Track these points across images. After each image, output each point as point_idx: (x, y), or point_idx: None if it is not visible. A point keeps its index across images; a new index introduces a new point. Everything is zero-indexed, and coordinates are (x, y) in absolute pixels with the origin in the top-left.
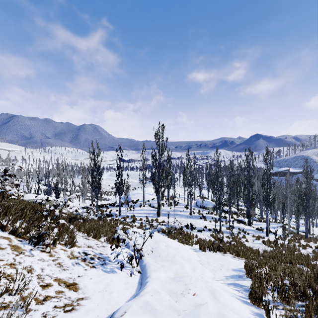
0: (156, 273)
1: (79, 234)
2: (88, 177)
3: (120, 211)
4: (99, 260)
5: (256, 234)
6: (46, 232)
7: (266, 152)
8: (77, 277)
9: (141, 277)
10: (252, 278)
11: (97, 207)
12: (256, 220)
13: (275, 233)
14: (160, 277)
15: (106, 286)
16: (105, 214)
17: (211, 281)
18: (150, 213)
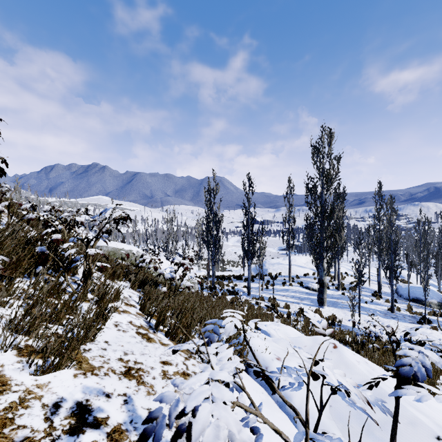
0: None
1: (134, 319)
2: (202, 232)
3: (249, 287)
4: None
5: None
6: None
7: None
8: None
9: None
10: None
11: (213, 278)
12: None
13: None
14: None
15: None
16: (226, 290)
17: None
18: (303, 298)
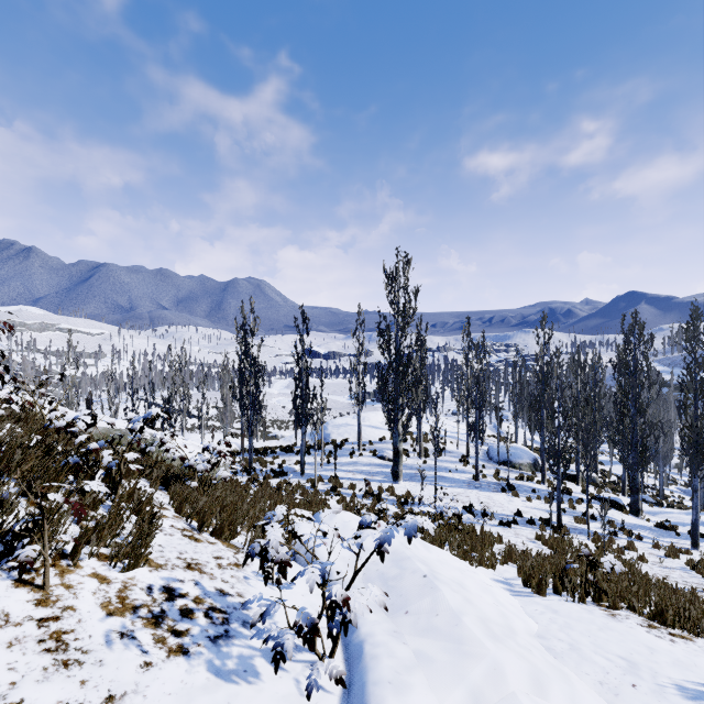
0: (401, 696)
1: (175, 522)
2: (233, 383)
3: (303, 464)
4: (210, 618)
5: (661, 541)
6: (36, 521)
7: (692, 319)
8: (101, 701)
9: (347, 700)
10: None
11: (250, 454)
12: (649, 501)
13: None
14: None
15: None
16: (269, 470)
17: None
18: (375, 473)
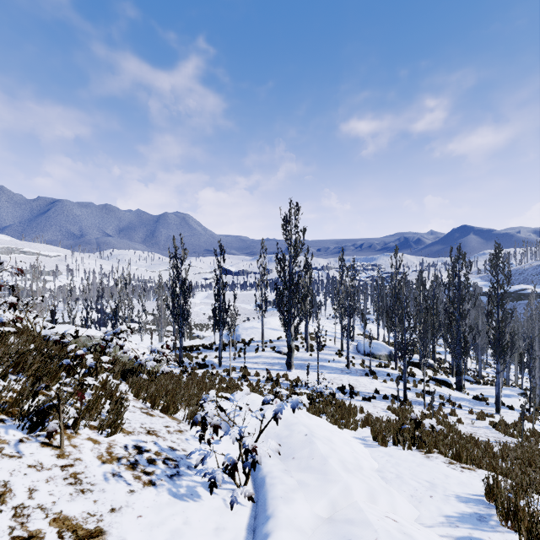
0: (288, 504)
1: (135, 403)
2: (166, 298)
3: (221, 358)
4: (166, 464)
5: (475, 409)
6: (54, 404)
7: (496, 253)
8: (108, 511)
9: (255, 510)
10: (520, 532)
11: (180, 351)
12: (470, 380)
13: (521, 410)
14: (298, 518)
15: (171, 539)
16: (195, 363)
17: (423, 539)
18: (274, 364)
